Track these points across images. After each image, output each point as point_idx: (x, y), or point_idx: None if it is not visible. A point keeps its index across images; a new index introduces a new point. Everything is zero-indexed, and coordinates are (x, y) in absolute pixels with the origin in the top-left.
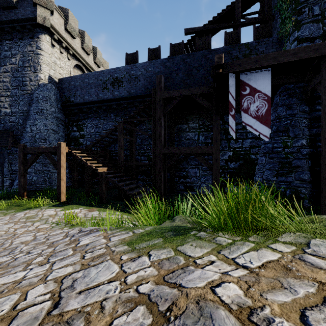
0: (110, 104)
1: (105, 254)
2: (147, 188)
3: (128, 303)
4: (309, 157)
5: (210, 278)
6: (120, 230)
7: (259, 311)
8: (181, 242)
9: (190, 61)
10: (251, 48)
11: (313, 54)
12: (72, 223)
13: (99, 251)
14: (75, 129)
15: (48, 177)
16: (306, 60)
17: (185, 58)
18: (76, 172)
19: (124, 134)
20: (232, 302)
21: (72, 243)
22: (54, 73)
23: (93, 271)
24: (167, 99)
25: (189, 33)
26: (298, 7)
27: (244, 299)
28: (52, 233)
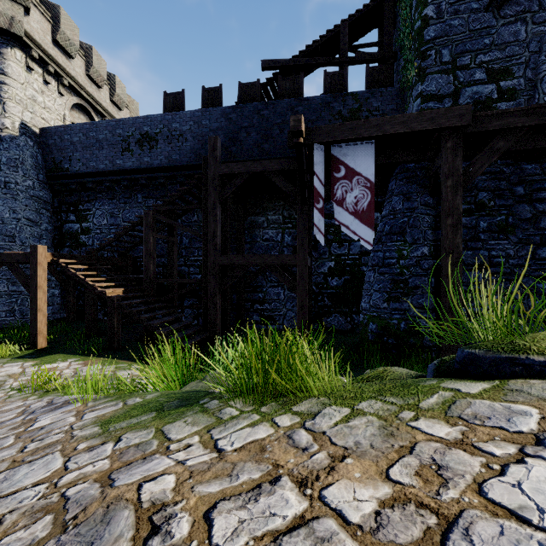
0: (135, 178)
1: (58, 442)
2: (201, 320)
3: (38, 513)
4: (433, 273)
5: (154, 471)
6: (109, 400)
7: (170, 507)
8: (176, 418)
9: (269, 114)
10: (362, 101)
11: (428, 125)
12: (48, 387)
13: (52, 438)
14: (72, 218)
15: (19, 304)
16: (420, 133)
17: (261, 109)
18: (72, 295)
19: (155, 232)
20: (148, 499)
21: (22, 425)
22: (31, 118)
23: (23, 471)
24: (226, 175)
25: (269, 68)
26: (422, 48)
27: (167, 494)
28: (4, 407)
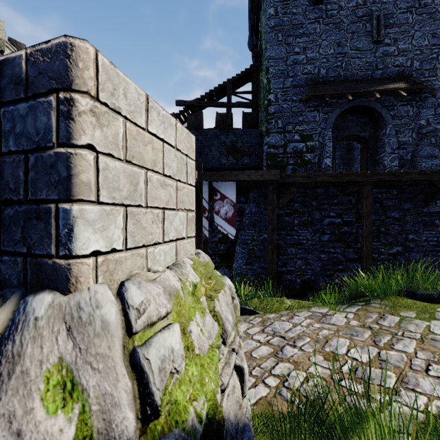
0: None
1: None
2: None
3: None
4: None
5: None
6: None
7: None
8: None
9: None
10: (238, 136)
11: (260, 178)
12: None
13: None
14: None
15: None
16: (257, 180)
17: None
18: None
19: None
20: None
21: None
22: None
23: None
24: None
25: (180, 105)
26: (268, 117)
27: None
28: None
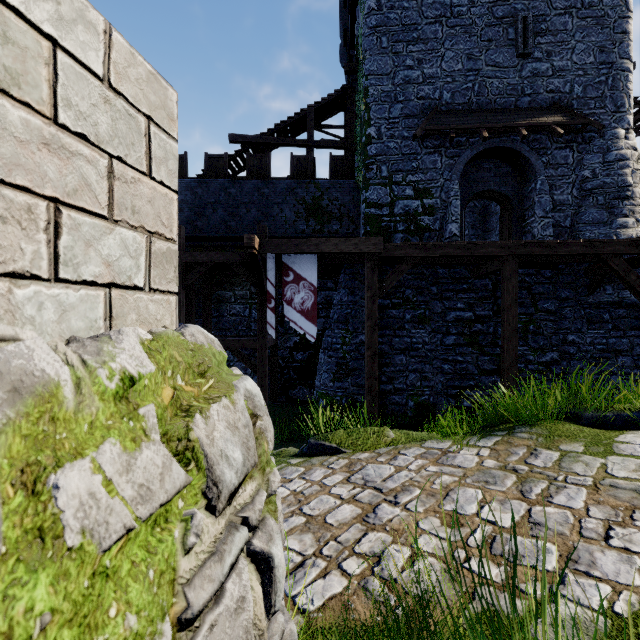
0: None
1: None
2: None
3: None
4: None
5: None
6: None
7: None
8: None
9: (235, 192)
10: (323, 190)
11: (353, 249)
12: None
13: None
14: None
15: None
16: (349, 253)
17: (228, 187)
18: None
19: None
20: None
21: None
22: None
23: None
24: (190, 262)
25: (237, 142)
26: (366, 161)
27: None
28: None
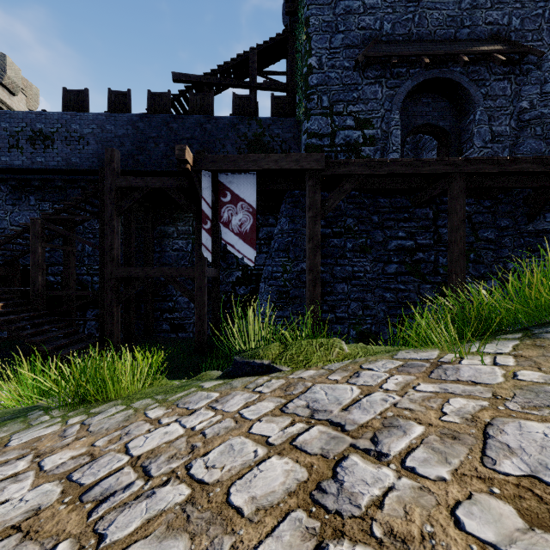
0: (26, 178)
1: None
2: None
3: None
4: None
5: None
6: None
7: None
8: None
9: (177, 127)
10: (265, 126)
11: (294, 165)
12: None
13: None
14: None
15: None
16: (289, 170)
17: (170, 122)
18: None
19: (45, 241)
20: None
21: None
22: None
23: None
24: (125, 188)
25: (180, 80)
26: (307, 92)
27: None
28: None
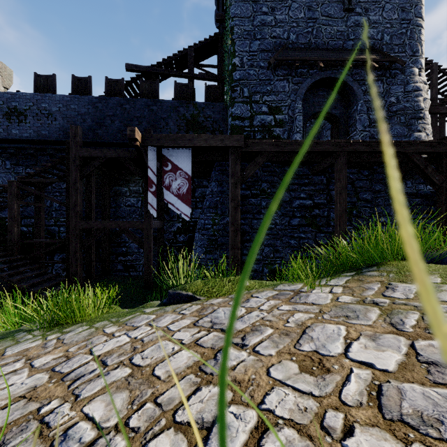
0: (3, 146)
1: None
2: None
3: None
4: None
5: None
6: None
7: None
8: None
9: (130, 108)
10: (200, 109)
11: (220, 143)
12: None
13: None
14: None
15: None
16: (216, 147)
17: (124, 103)
18: None
19: (20, 199)
20: None
21: None
22: None
23: None
24: (87, 157)
25: (132, 70)
26: (232, 84)
27: None
28: None
